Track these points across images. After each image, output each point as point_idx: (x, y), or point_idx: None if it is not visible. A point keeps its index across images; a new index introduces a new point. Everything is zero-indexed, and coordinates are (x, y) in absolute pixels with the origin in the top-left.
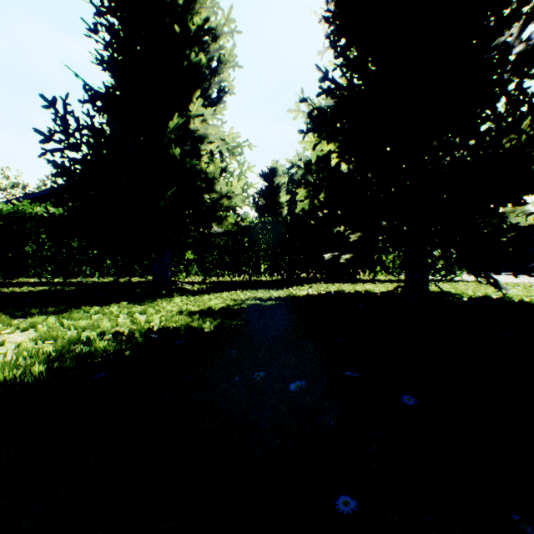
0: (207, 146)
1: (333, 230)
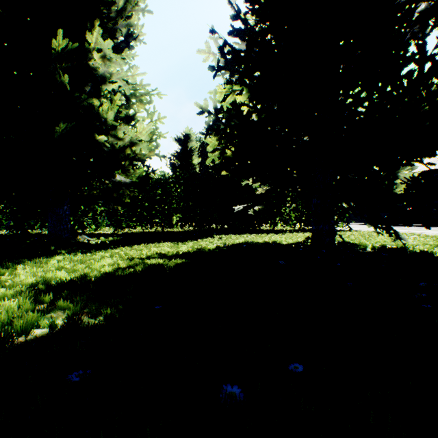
0: (109, 86)
1: (240, 185)
